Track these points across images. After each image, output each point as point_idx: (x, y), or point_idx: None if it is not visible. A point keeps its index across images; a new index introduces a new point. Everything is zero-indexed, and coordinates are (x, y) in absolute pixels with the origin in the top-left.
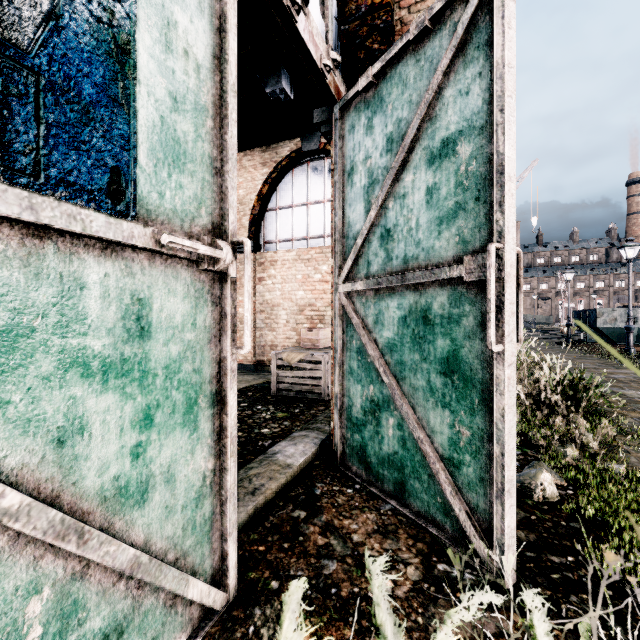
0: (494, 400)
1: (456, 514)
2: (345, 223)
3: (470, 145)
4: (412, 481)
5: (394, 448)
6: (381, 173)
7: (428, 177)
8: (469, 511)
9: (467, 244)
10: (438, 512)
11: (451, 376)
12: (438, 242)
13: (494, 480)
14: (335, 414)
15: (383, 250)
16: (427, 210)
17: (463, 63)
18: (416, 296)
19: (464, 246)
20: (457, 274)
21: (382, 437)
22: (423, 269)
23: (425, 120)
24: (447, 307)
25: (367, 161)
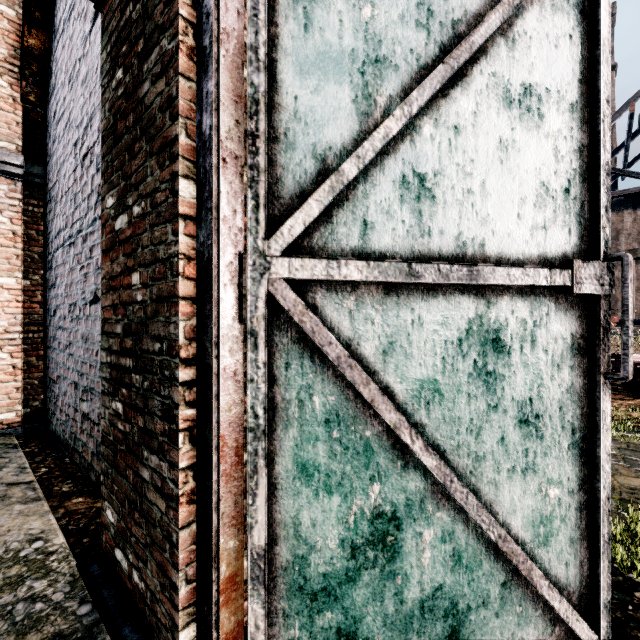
0: (601, 439)
1: (556, 610)
2: (280, 105)
3: (559, 117)
4: (474, 615)
5: (436, 581)
6: (403, 55)
7: (502, 123)
8: (559, 592)
9: (556, 244)
10: (517, 629)
11: (536, 422)
12: (517, 229)
13: (601, 533)
14: (256, 607)
15: (409, 209)
16: (500, 173)
17: (551, 1)
18: (481, 306)
19: (553, 245)
20: (561, 282)
21: (406, 577)
22: (510, 265)
23: (497, 31)
24: (530, 326)
25: (362, 4)
